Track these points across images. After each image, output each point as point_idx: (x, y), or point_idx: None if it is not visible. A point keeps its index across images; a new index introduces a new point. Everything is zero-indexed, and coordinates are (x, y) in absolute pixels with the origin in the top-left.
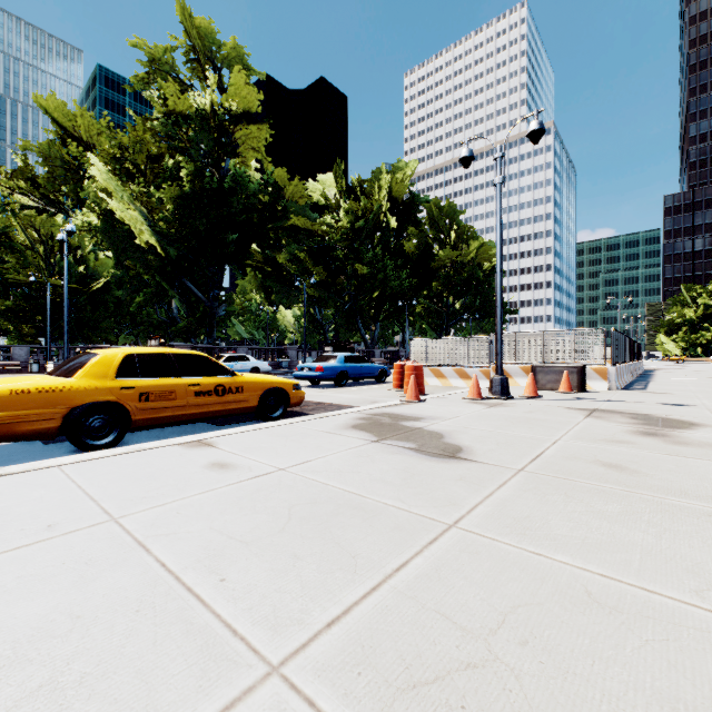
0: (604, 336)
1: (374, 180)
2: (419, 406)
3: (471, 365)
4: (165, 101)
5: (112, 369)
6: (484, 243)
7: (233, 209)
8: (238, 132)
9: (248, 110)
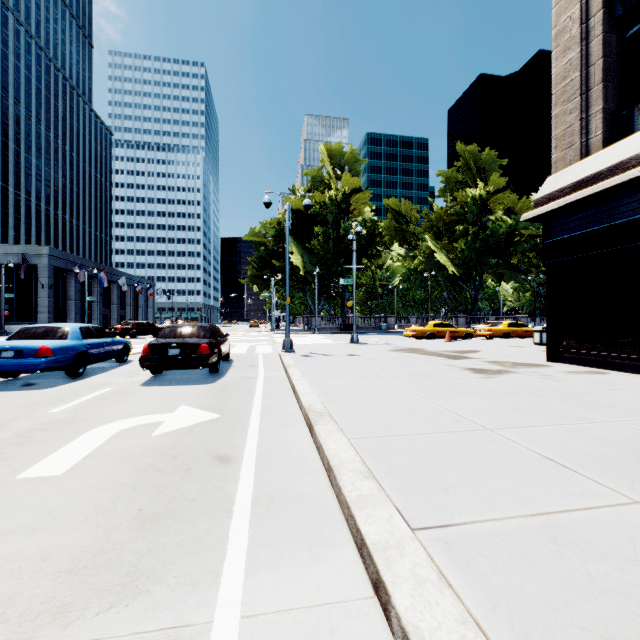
0: None
1: None
2: None
3: None
4: (453, 196)
5: (506, 326)
6: None
7: (490, 244)
8: (491, 199)
9: (498, 187)
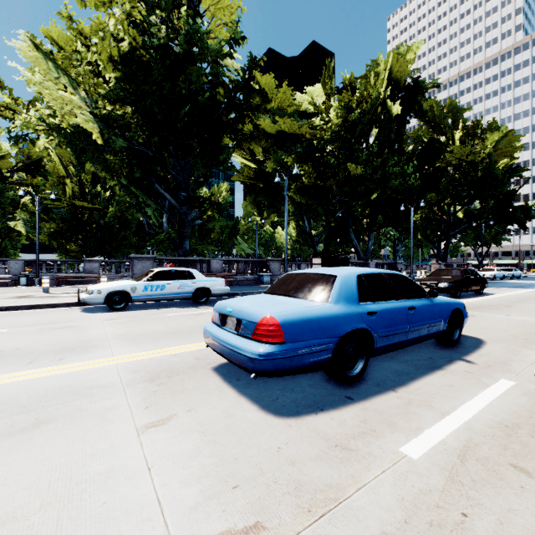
0: None
1: (368, 75)
2: None
3: None
4: None
5: None
6: (508, 131)
7: (193, 85)
8: None
9: None
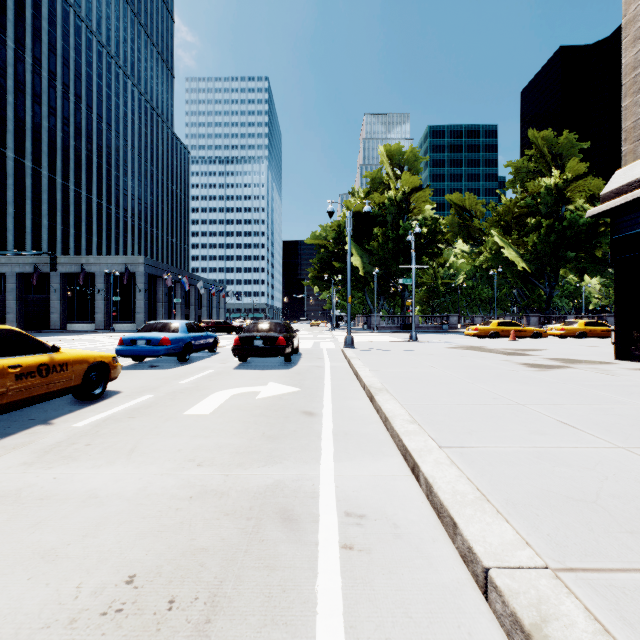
0: None
1: None
2: None
3: None
4: (524, 187)
5: (582, 325)
6: None
7: (567, 236)
8: (569, 187)
9: (578, 174)
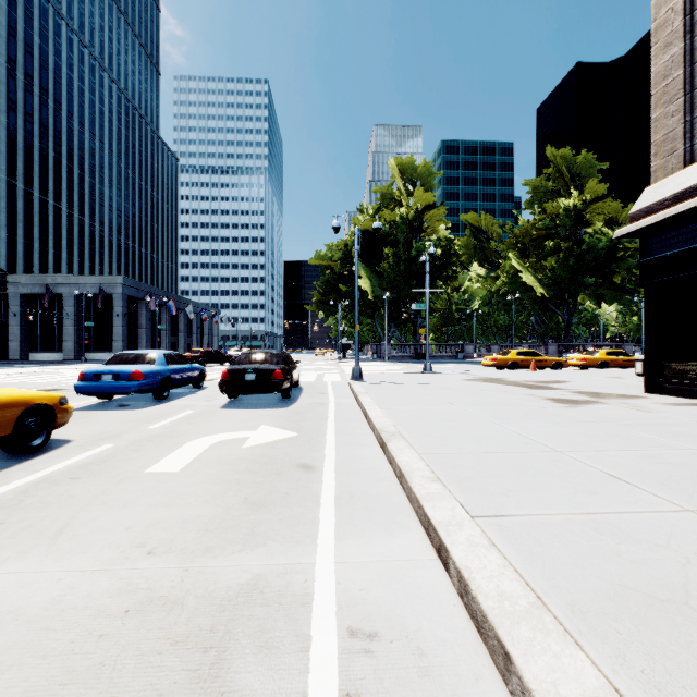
0: None
1: None
2: None
3: None
4: (542, 208)
5: (604, 354)
6: None
7: (586, 261)
8: (588, 209)
9: (597, 195)
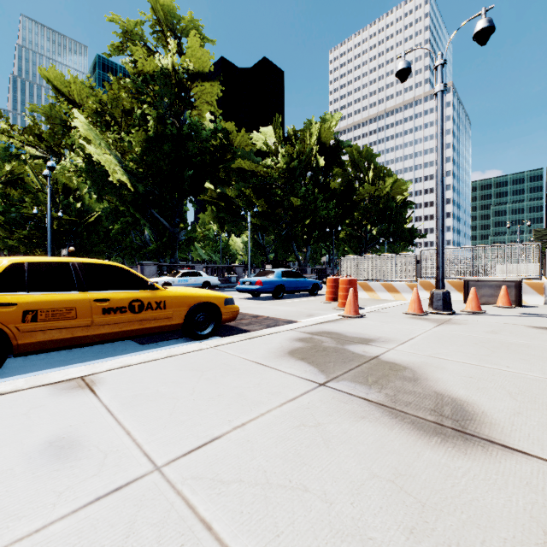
0: (539, 251)
1: (306, 130)
2: (361, 322)
3: (398, 279)
4: (135, 65)
5: None
6: (397, 179)
7: (189, 151)
8: (195, 89)
9: (202, 70)
